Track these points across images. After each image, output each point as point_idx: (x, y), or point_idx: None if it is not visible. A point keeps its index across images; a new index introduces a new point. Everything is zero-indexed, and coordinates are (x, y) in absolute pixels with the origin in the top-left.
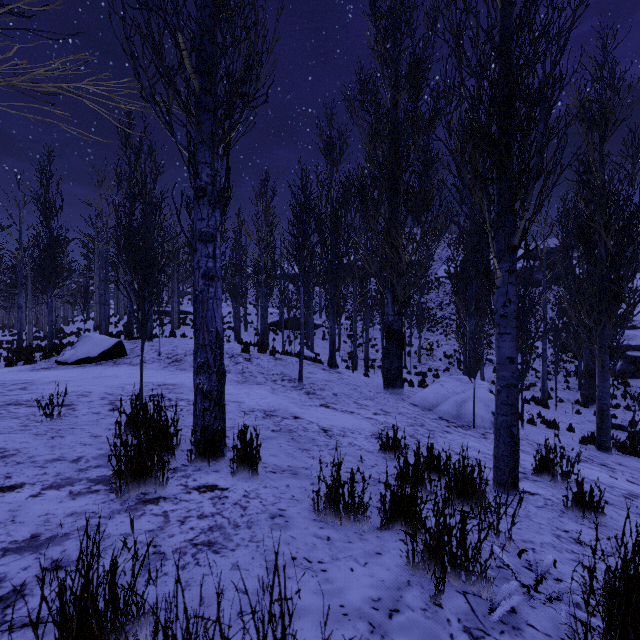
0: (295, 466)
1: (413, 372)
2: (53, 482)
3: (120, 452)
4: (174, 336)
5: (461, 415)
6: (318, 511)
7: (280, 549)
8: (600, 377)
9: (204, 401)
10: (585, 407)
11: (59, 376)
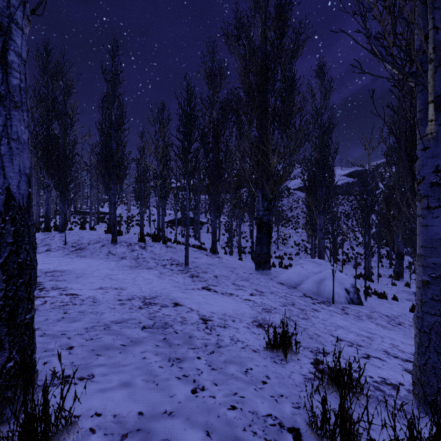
0: (151, 412)
1: (273, 256)
2: None
3: None
4: (84, 229)
5: (320, 292)
6: None
7: None
8: None
9: None
10: (397, 280)
11: None
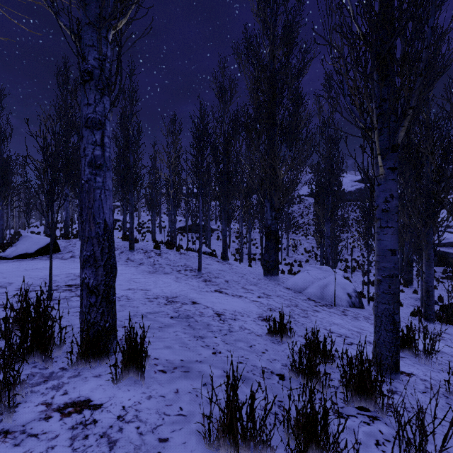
0: (188, 360)
1: (283, 263)
2: None
3: None
4: None
5: (324, 296)
6: (209, 440)
7: None
8: (426, 266)
9: (90, 296)
10: (406, 287)
11: None
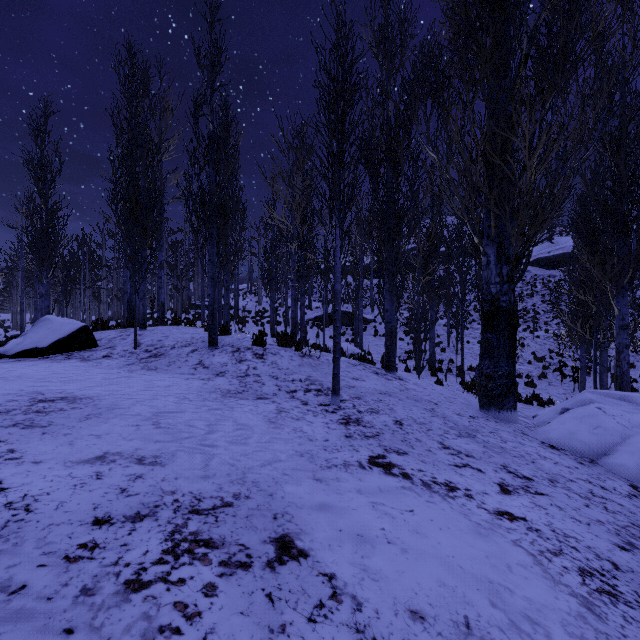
0: None
1: None
2: None
3: None
4: (178, 324)
5: None
6: None
7: None
8: None
9: None
10: None
11: None
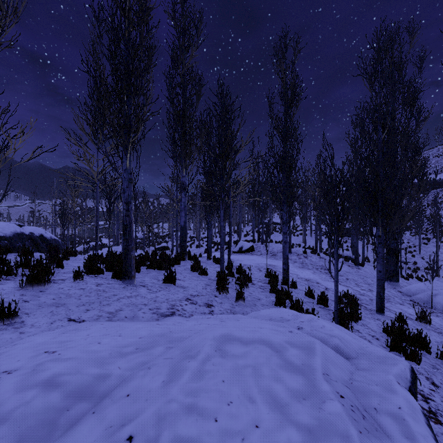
0: (307, 291)
1: None
2: (258, 281)
3: (270, 277)
4: (272, 242)
5: (429, 302)
6: (305, 295)
7: (295, 295)
8: None
9: (284, 271)
10: None
11: (237, 258)
